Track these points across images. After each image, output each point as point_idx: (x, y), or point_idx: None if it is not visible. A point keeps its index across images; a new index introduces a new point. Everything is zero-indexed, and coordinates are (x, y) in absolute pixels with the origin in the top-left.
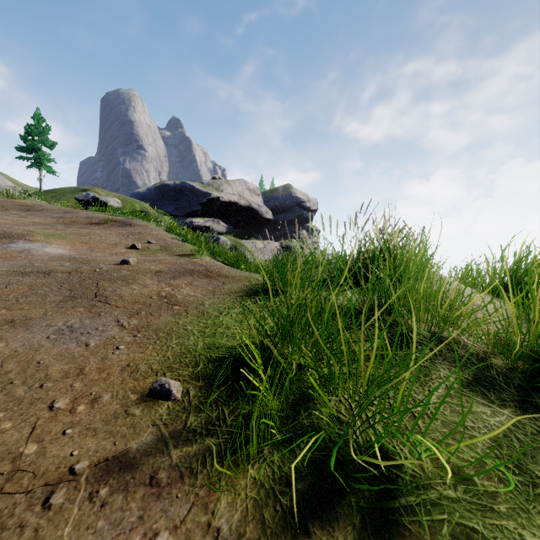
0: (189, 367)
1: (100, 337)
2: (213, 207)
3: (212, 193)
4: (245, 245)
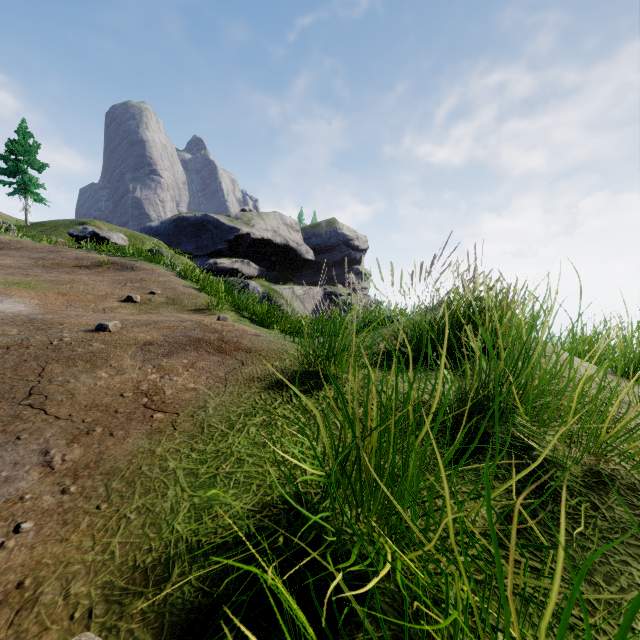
0: (149, 582)
1: None
2: (242, 245)
3: (240, 228)
4: (280, 293)
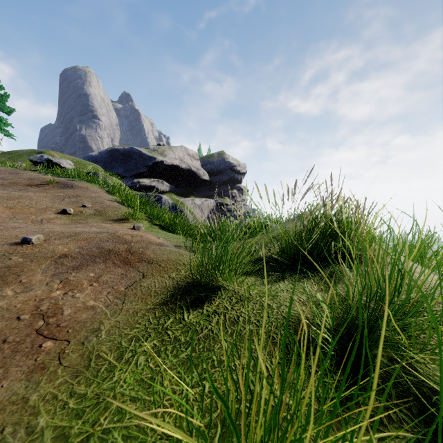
0: None
1: None
2: (157, 169)
3: (156, 157)
4: (184, 204)
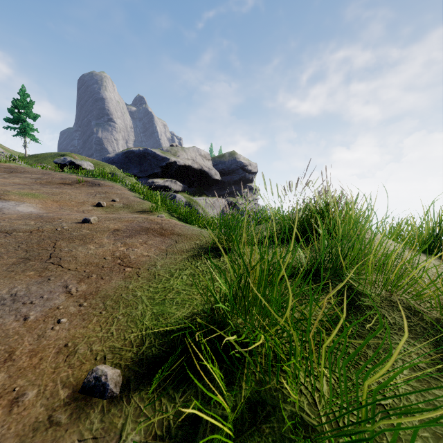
0: (133, 346)
1: (43, 307)
2: (171, 169)
3: (170, 158)
4: (197, 202)
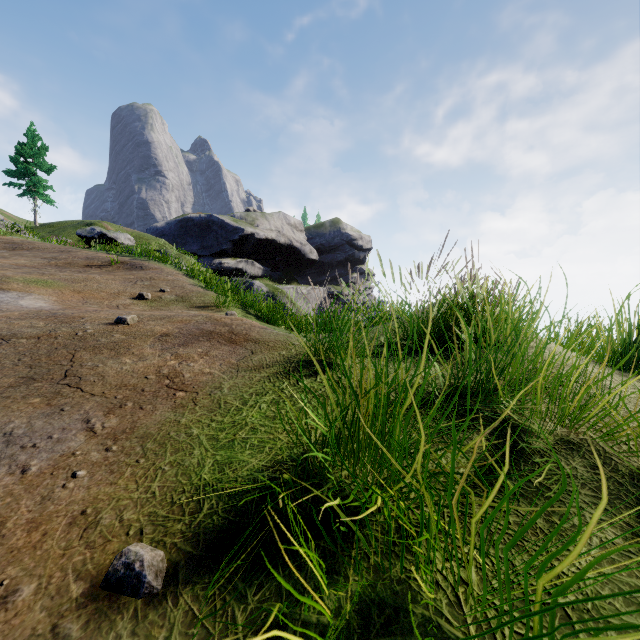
0: (185, 513)
1: (51, 453)
2: (246, 245)
3: (245, 229)
4: (284, 292)
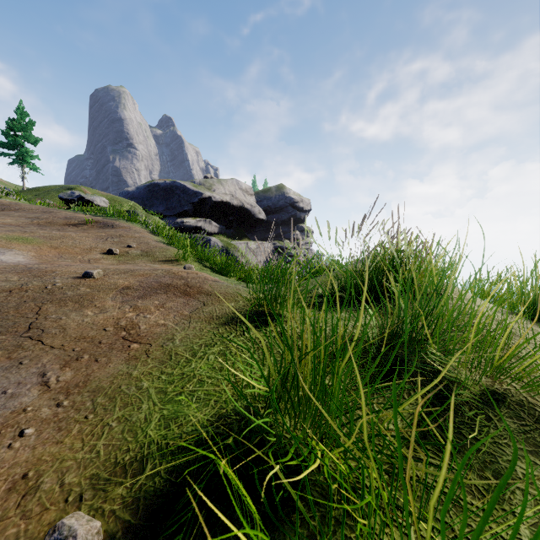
0: (127, 475)
1: (3, 409)
2: (204, 206)
3: (203, 193)
4: (237, 247)
